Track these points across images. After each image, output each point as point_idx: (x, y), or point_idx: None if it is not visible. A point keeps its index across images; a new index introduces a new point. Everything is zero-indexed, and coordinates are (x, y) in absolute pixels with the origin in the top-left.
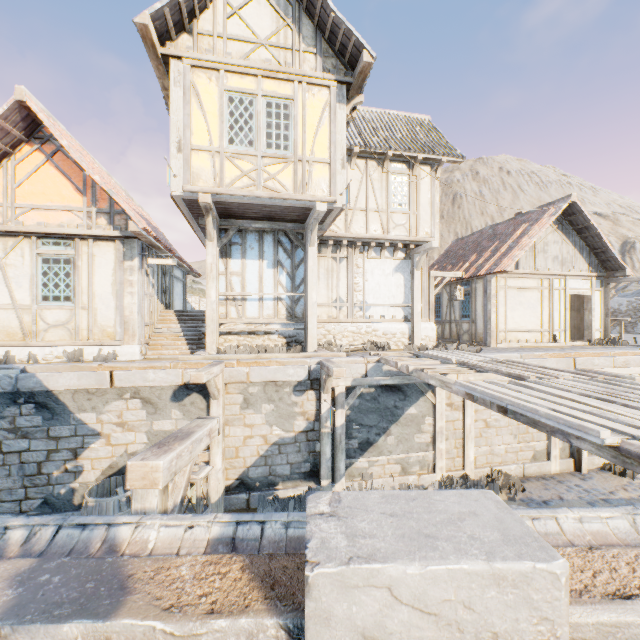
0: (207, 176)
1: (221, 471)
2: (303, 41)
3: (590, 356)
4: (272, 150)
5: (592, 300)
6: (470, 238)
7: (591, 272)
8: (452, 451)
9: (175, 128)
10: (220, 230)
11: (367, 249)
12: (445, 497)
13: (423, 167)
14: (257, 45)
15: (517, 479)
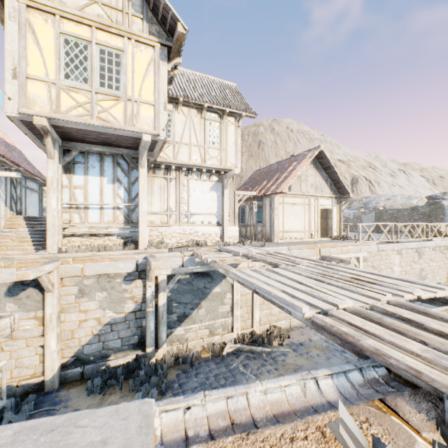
0: (43, 102)
1: (56, 352)
2: (132, 7)
3: (328, 247)
4: (105, 88)
5: (332, 212)
6: (264, 170)
7: (332, 195)
8: (245, 315)
9: (10, 57)
10: (64, 150)
11: (191, 173)
12: (94, 419)
13: (230, 118)
14: (91, 1)
15: (285, 330)
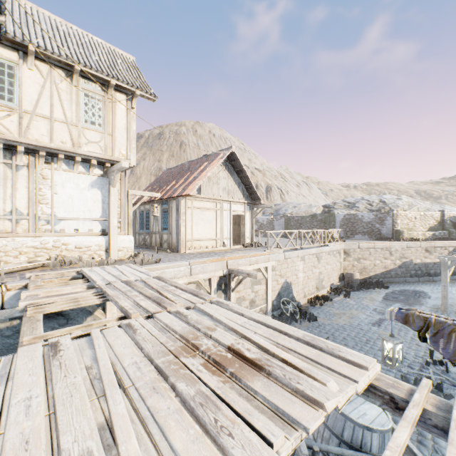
0: None
1: None
2: None
3: (237, 258)
4: None
5: (245, 218)
6: (175, 169)
7: (244, 200)
8: None
9: None
10: None
11: (57, 161)
12: None
13: (119, 94)
14: None
15: None
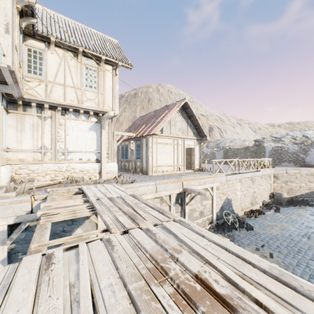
0: None
1: None
2: None
3: (190, 180)
4: None
5: (195, 150)
6: (145, 116)
7: (194, 137)
8: None
9: None
10: None
11: (68, 113)
12: None
13: (107, 66)
14: None
15: None
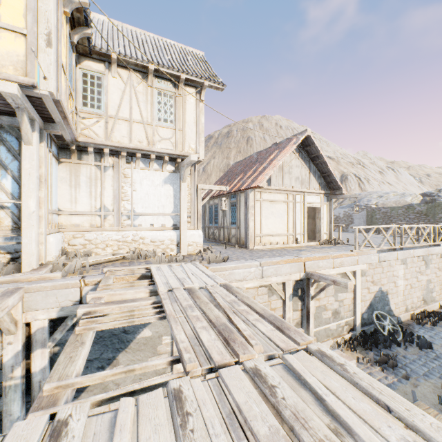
0: None
1: None
2: None
3: (316, 259)
4: None
5: (322, 211)
6: (243, 161)
7: (321, 190)
8: None
9: None
10: None
11: (135, 160)
12: None
13: (189, 88)
14: None
15: None
